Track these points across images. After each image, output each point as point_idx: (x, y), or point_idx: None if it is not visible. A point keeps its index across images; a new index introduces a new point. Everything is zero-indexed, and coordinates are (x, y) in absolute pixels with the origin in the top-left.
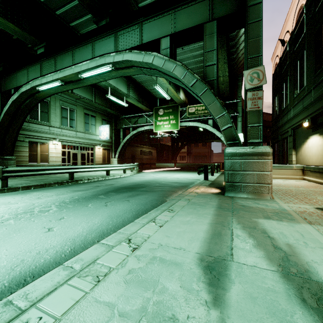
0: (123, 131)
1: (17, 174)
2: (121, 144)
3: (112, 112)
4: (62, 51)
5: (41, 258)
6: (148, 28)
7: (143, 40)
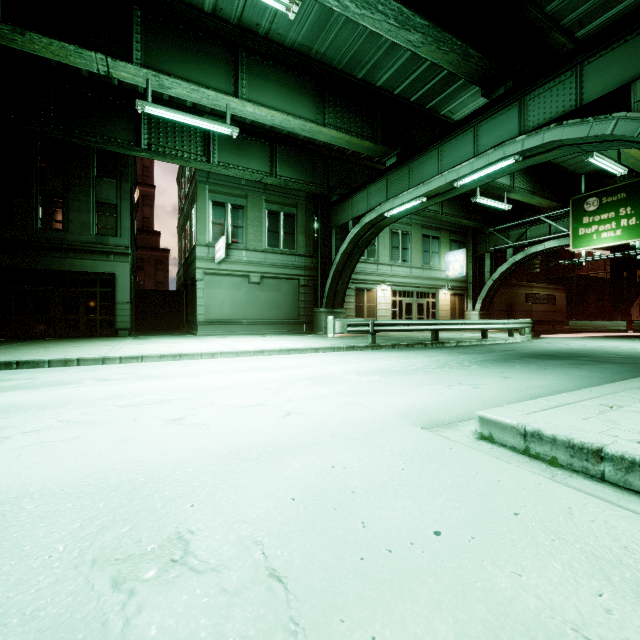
0: (491, 257)
1: (385, 329)
2: (488, 283)
3: (471, 224)
4: (421, 153)
5: (536, 390)
6: (597, 69)
7: (584, 93)
